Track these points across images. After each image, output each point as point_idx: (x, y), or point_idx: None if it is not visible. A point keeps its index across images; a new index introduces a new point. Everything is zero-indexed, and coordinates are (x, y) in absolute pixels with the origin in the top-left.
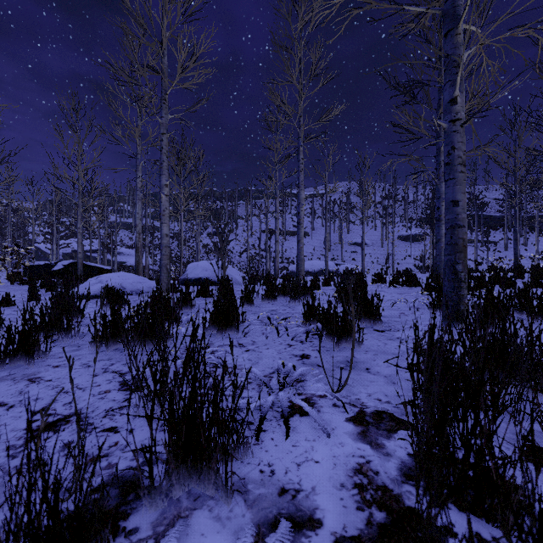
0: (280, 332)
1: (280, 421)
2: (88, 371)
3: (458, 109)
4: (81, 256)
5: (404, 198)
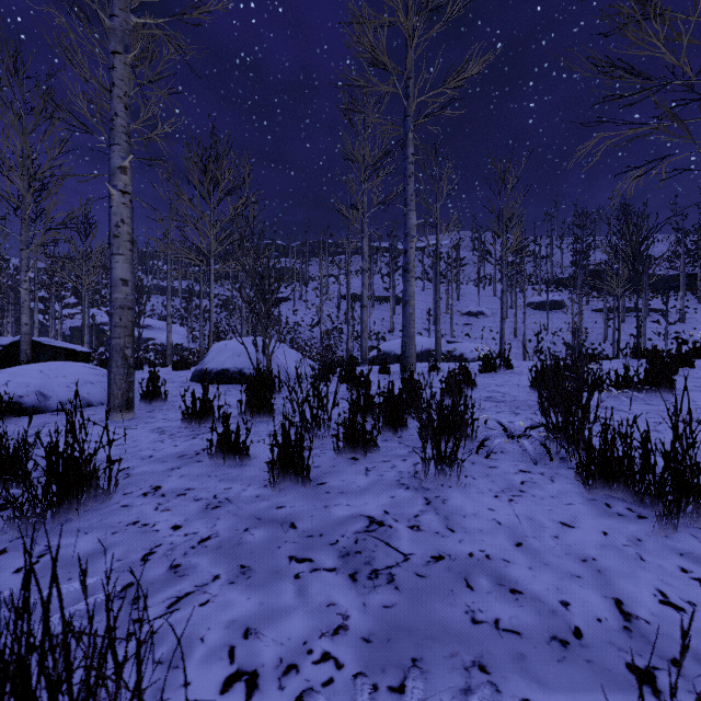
0: None
1: None
2: None
3: None
4: (26, 330)
5: (534, 252)
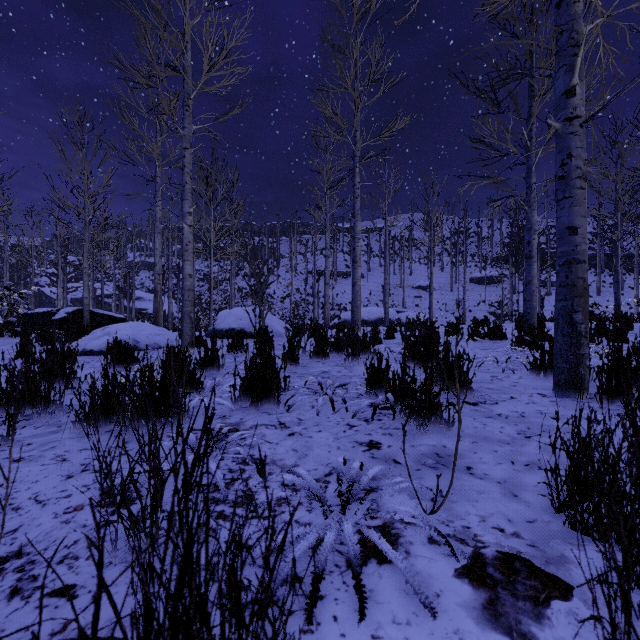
0: (336, 404)
1: (346, 574)
2: (60, 468)
3: (577, 102)
4: (87, 302)
5: (477, 234)
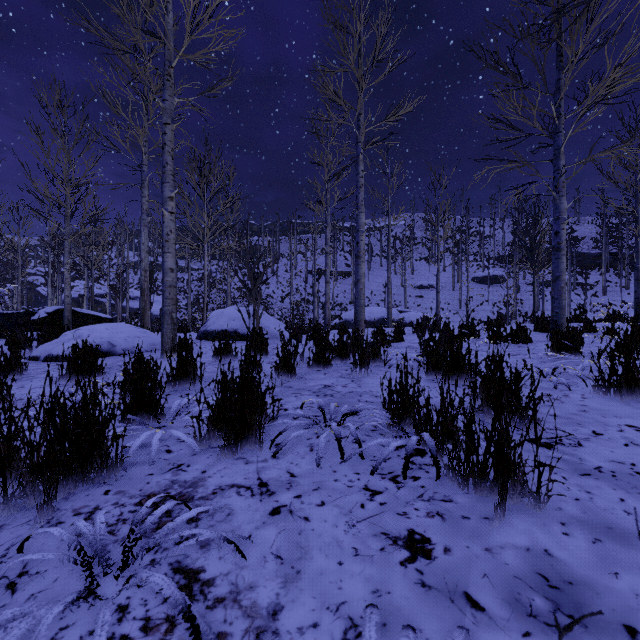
0: (344, 443)
1: None
2: None
3: None
4: (68, 301)
5: (478, 233)
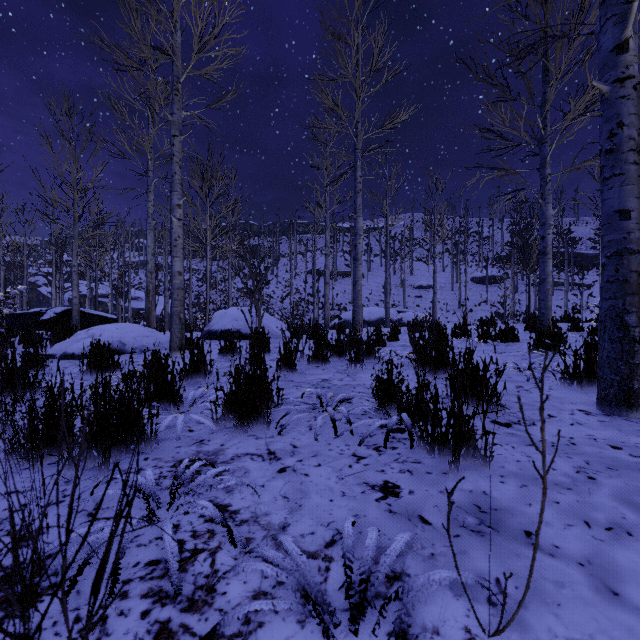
0: (338, 424)
1: None
2: None
3: (630, 59)
4: (76, 302)
5: (477, 233)
